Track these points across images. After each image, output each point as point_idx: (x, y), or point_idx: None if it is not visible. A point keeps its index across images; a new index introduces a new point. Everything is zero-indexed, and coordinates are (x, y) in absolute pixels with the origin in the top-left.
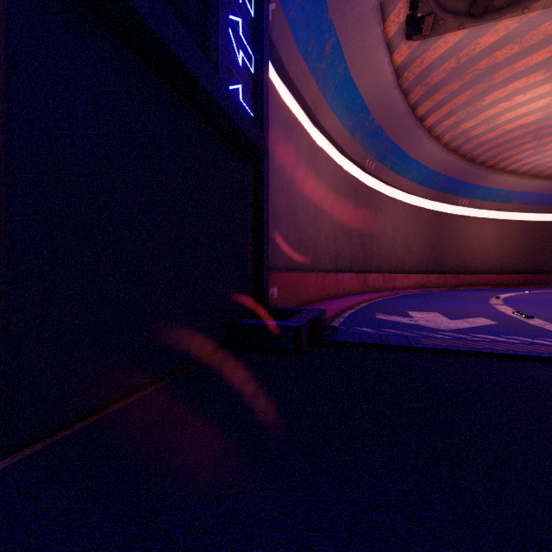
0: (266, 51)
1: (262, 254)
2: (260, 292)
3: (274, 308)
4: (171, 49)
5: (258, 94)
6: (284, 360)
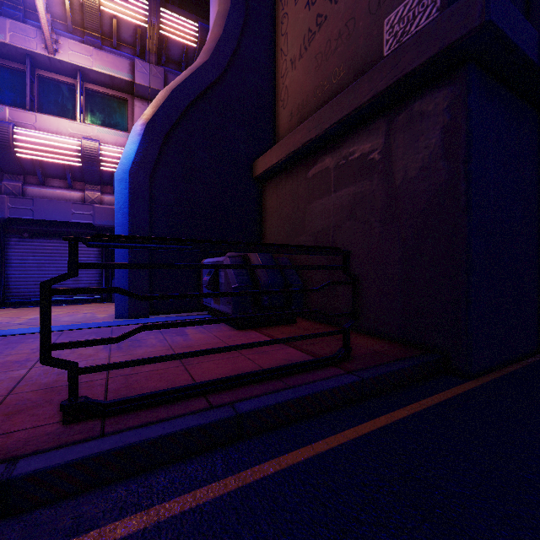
0: None
1: None
2: None
3: None
4: None
5: None
6: None
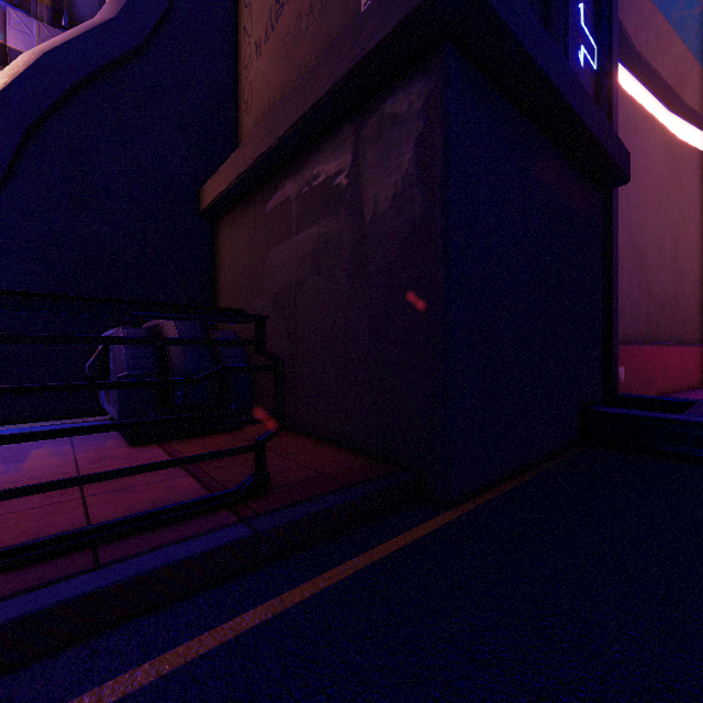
0: (614, 30)
1: (610, 319)
2: (605, 373)
3: (632, 396)
4: (553, 84)
5: (602, 95)
6: (700, 470)
